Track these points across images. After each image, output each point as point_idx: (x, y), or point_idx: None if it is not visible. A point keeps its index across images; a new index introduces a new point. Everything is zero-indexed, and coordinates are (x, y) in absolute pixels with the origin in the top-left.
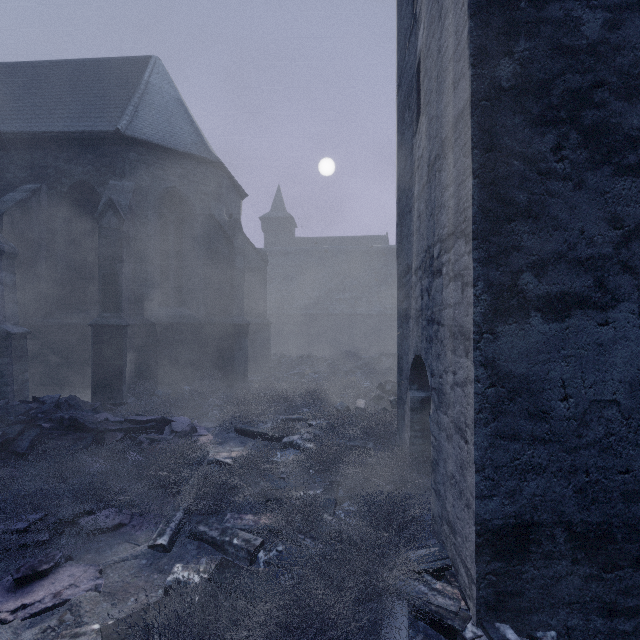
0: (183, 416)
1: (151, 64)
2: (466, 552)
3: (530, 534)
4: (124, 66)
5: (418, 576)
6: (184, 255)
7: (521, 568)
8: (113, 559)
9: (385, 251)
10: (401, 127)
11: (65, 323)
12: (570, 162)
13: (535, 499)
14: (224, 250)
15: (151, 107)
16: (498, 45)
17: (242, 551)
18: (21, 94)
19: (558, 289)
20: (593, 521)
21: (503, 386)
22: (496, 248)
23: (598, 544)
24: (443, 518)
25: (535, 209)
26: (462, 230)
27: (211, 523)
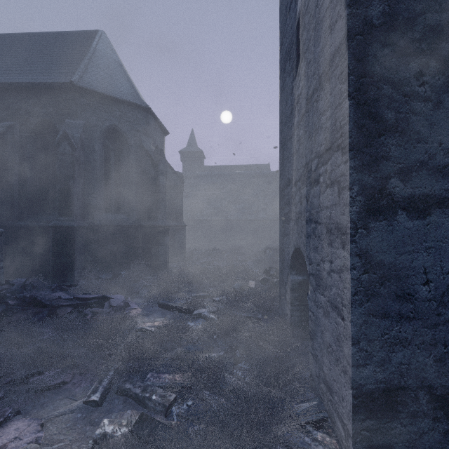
0: (119, 294)
1: (98, 36)
2: (343, 410)
3: (398, 396)
4: (78, 37)
5: (303, 429)
6: (122, 175)
7: (390, 425)
8: (53, 414)
9: (268, 175)
10: (283, 76)
11: (32, 225)
12: (430, 86)
13: (402, 367)
14: (151, 172)
15: (97, 66)
16: None
17: (159, 405)
18: (1, 56)
19: (420, 192)
20: None
21: (375, 273)
22: (369, 157)
23: None
24: (320, 378)
25: (401, 125)
26: (339, 144)
27: (135, 381)
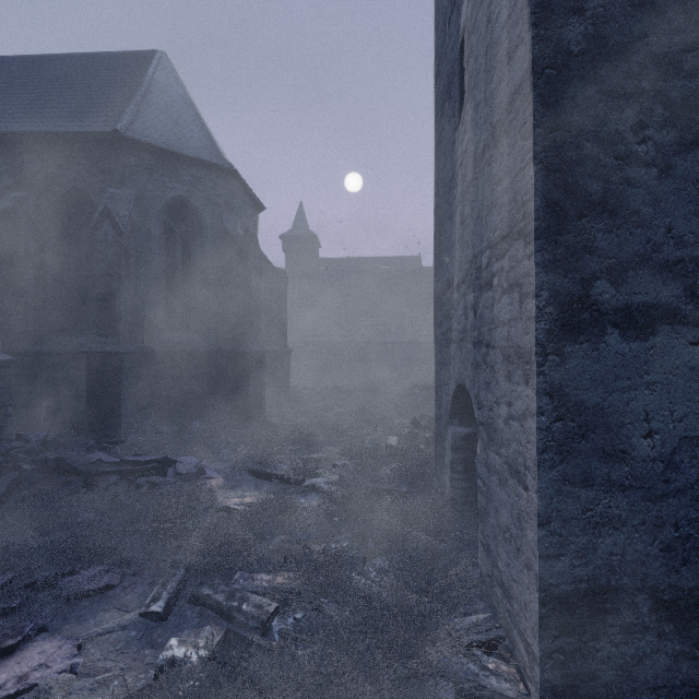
0: (190, 456)
1: (156, 59)
2: (526, 623)
3: (606, 602)
4: (125, 61)
5: (467, 652)
6: (193, 274)
7: (595, 644)
8: (96, 631)
9: (418, 273)
10: (440, 123)
11: (56, 350)
12: (654, 144)
13: (612, 559)
14: (238, 268)
15: (155, 106)
16: (566, 0)
17: (253, 619)
18: (7, 91)
19: (640, 300)
20: (684, 586)
21: (573, 420)
22: (564, 250)
23: (690, 614)
24: (494, 578)
25: (612, 202)
26: (520, 229)
27: (217, 584)
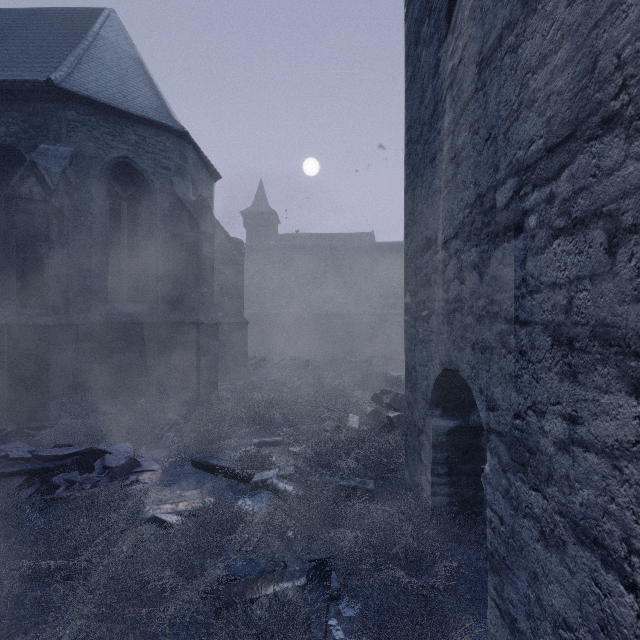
0: (125, 443)
1: (103, 15)
2: None
3: None
4: (70, 17)
5: None
6: (140, 241)
7: None
8: None
9: (372, 247)
10: (413, 54)
11: None
12: None
13: None
14: (189, 235)
15: (99, 61)
16: None
17: None
18: None
19: None
20: None
21: None
22: None
23: None
24: None
25: None
26: (611, 114)
27: None
